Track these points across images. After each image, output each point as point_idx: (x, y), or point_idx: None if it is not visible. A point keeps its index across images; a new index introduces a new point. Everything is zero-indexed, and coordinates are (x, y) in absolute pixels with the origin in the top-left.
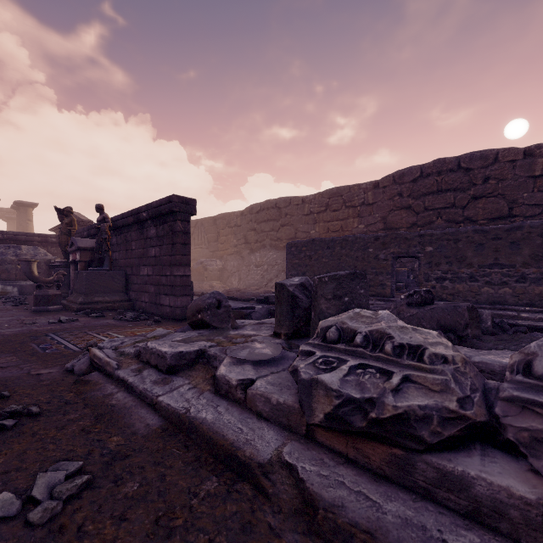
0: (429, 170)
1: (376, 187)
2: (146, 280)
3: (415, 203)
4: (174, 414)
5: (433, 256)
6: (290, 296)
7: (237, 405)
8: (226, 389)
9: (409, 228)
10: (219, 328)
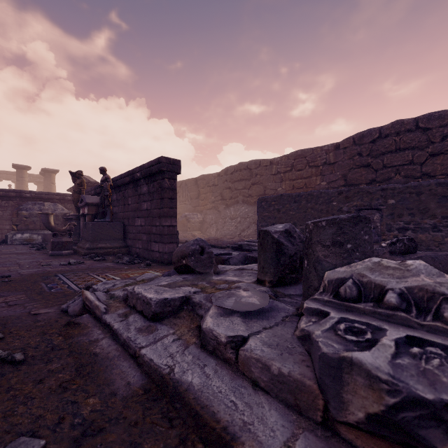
0: (388, 131)
1: (337, 148)
2: (139, 230)
3: (374, 161)
4: (156, 373)
5: (395, 208)
6: (275, 243)
7: (226, 366)
8: (214, 346)
9: (368, 184)
10: (202, 273)
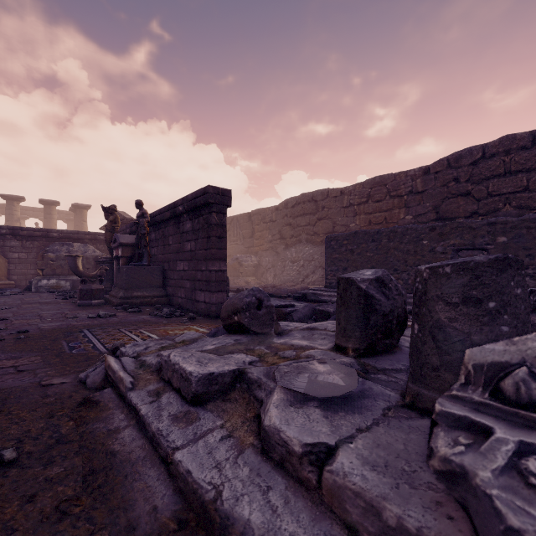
0: (494, 150)
1: (426, 173)
2: (182, 275)
3: (475, 188)
4: (196, 496)
5: (507, 248)
6: (362, 296)
7: (302, 491)
8: (282, 455)
9: (467, 218)
10: (259, 334)
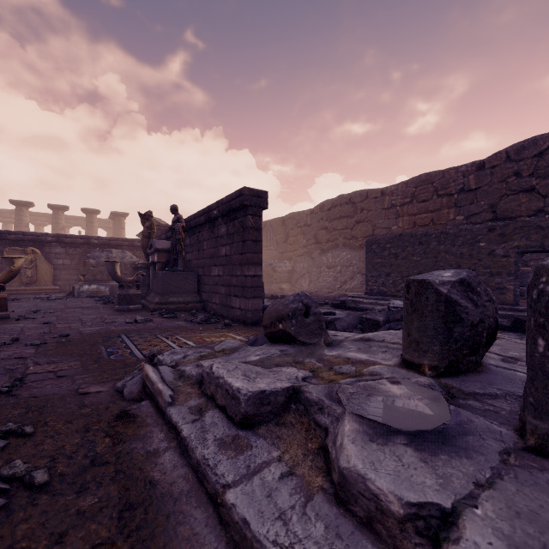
0: None
1: (480, 168)
2: (217, 281)
3: (541, 183)
4: None
5: None
6: (442, 302)
7: None
8: (370, 511)
9: (531, 216)
10: (307, 344)
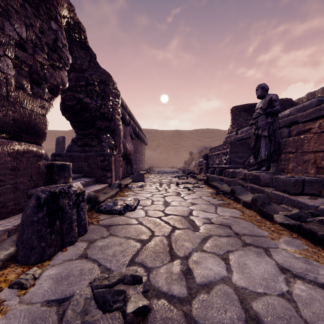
0: None
1: (66, 132)
2: None
3: None
4: None
5: None
6: None
7: None
8: None
9: None
10: None
